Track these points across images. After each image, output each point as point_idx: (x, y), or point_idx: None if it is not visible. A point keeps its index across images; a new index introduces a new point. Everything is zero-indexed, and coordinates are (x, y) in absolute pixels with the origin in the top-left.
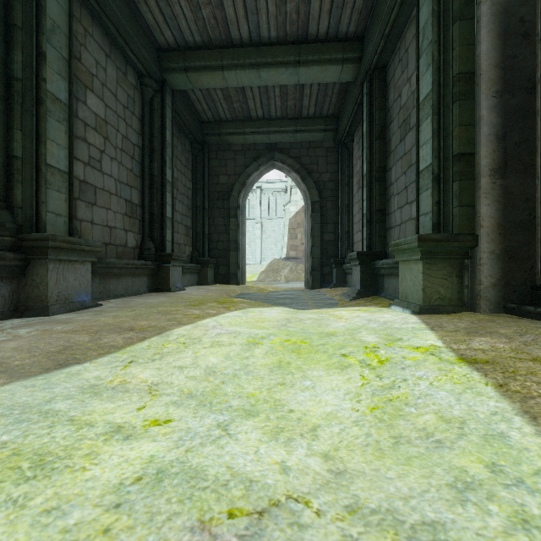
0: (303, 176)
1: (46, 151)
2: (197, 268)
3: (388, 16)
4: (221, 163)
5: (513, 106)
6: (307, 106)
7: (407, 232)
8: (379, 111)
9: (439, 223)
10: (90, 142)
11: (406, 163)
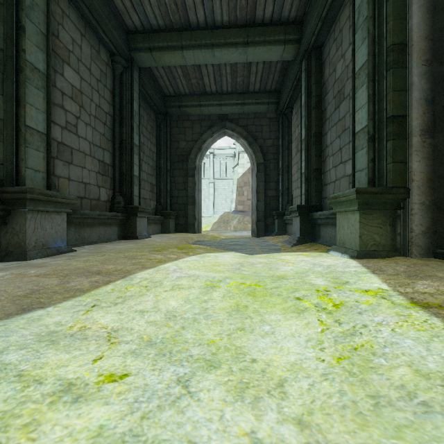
0: (250, 141)
1: (26, 114)
2: (160, 219)
3: (325, 1)
4: (180, 131)
5: (441, 73)
6: (253, 82)
7: (341, 188)
8: (316, 84)
9: (374, 178)
10: (67, 109)
11: (340, 128)
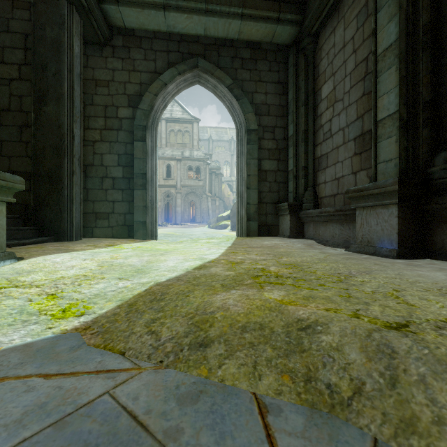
0: None
1: (379, 110)
2: None
3: None
4: None
5: None
6: None
7: None
8: None
9: None
10: None
11: None
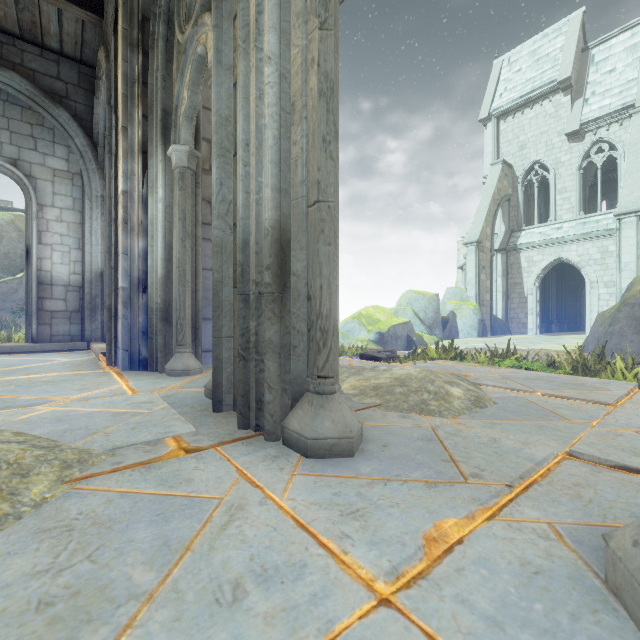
0: None
1: None
2: (559, 324)
3: None
4: (571, 276)
5: None
6: None
7: None
8: None
9: None
10: None
11: None
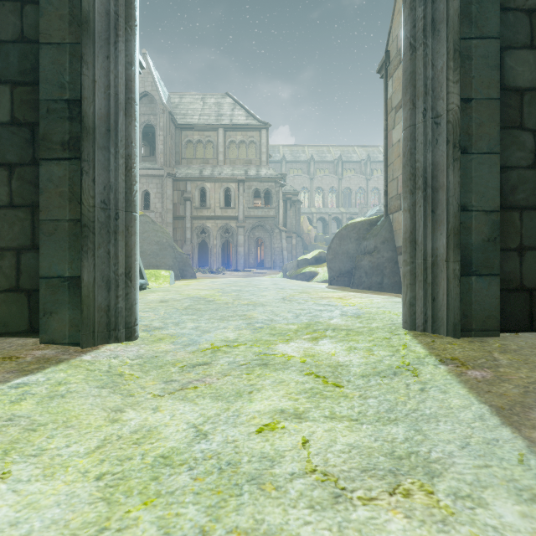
0: None
1: None
2: None
3: None
4: None
5: None
6: None
7: None
8: None
9: None
10: None
11: None
